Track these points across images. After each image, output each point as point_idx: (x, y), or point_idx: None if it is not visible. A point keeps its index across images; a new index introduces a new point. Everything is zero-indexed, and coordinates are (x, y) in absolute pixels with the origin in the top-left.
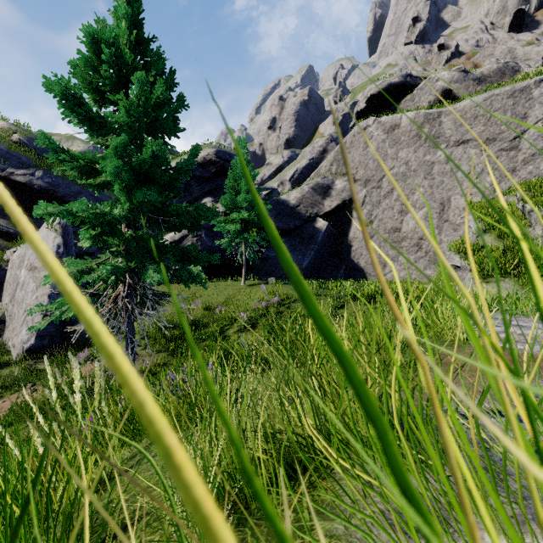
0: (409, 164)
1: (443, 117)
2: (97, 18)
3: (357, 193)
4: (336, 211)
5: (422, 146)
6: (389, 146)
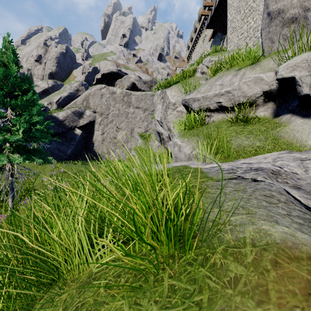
0: (120, 110)
1: (132, 95)
2: None
3: (97, 118)
4: (86, 126)
5: (125, 105)
6: (111, 100)
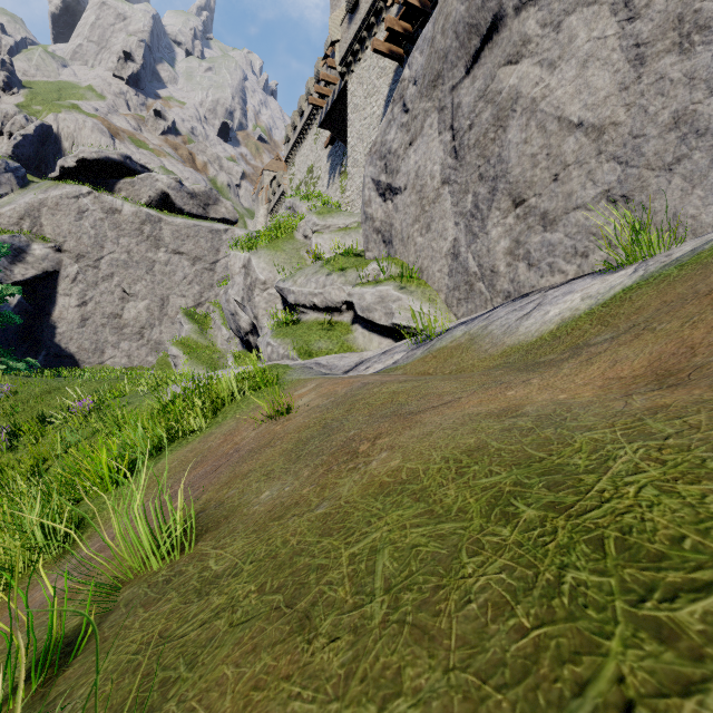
0: (132, 254)
1: (163, 224)
2: None
3: (66, 266)
4: (32, 282)
5: (145, 242)
6: (109, 228)
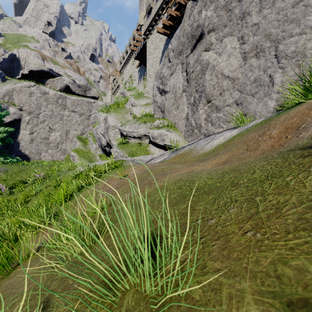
0: (53, 112)
1: (67, 99)
2: None
3: (24, 116)
4: (9, 124)
5: (59, 107)
6: (43, 100)
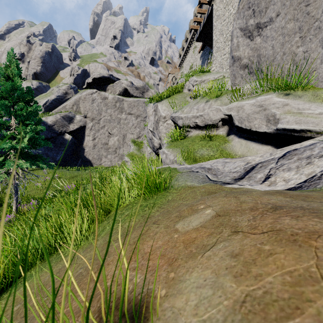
0: (112, 116)
1: (124, 101)
2: (1, 68)
3: (88, 123)
4: (76, 131)
5: (117, 110)
6: (103, 106)
